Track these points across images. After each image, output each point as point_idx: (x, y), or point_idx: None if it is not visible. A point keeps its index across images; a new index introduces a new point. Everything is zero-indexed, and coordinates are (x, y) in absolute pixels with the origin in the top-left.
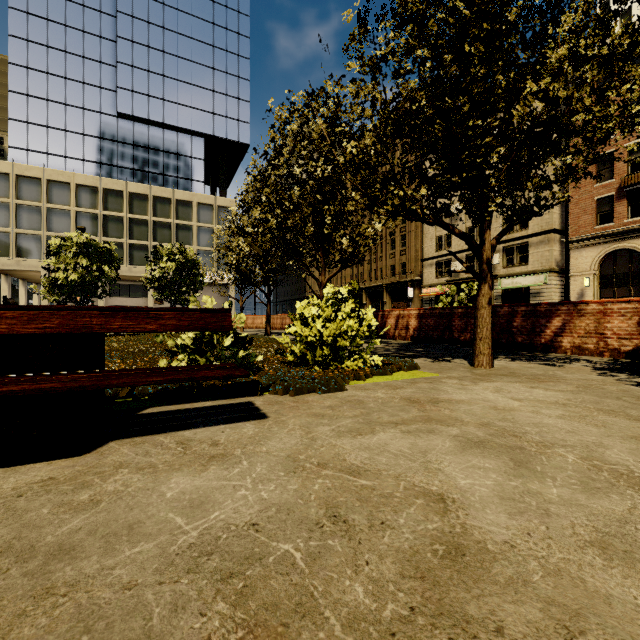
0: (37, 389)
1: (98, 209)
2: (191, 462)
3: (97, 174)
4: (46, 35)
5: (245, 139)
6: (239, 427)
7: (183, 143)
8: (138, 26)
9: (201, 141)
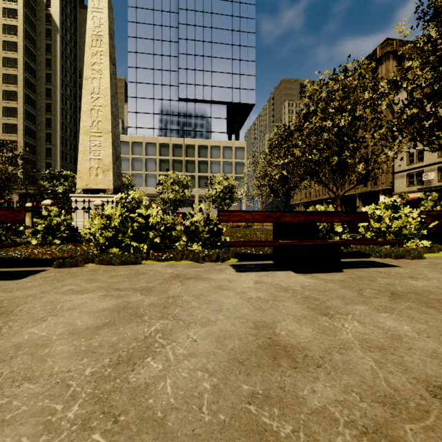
0: (329, 244)
1: (169, 156)
2: (403, 278)
3: (168, 136)
4: (144, 62)
5: (252, 101)
6: (394, 269)
7: (214, 110)
8: (189, 44)
9: (224, 107)
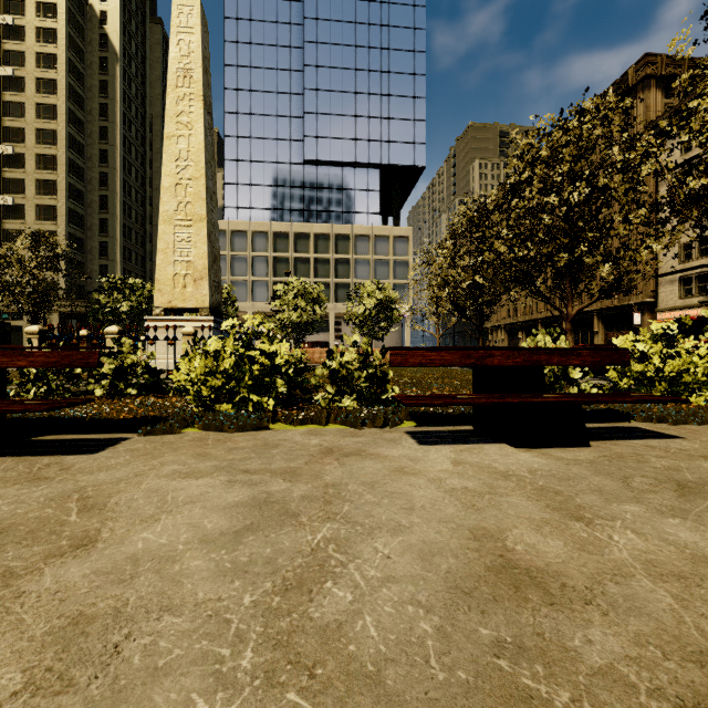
0: (568, 401)
1: (289, 252)
2: (691, 457)
3: (287, 220)
4: (250, 105)
5: (421, 162)
6: (674, 442)
7: (360, 178)
8: (321, 74)
9: (376, 172)
